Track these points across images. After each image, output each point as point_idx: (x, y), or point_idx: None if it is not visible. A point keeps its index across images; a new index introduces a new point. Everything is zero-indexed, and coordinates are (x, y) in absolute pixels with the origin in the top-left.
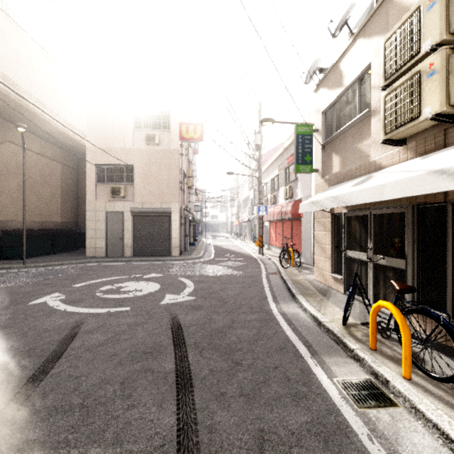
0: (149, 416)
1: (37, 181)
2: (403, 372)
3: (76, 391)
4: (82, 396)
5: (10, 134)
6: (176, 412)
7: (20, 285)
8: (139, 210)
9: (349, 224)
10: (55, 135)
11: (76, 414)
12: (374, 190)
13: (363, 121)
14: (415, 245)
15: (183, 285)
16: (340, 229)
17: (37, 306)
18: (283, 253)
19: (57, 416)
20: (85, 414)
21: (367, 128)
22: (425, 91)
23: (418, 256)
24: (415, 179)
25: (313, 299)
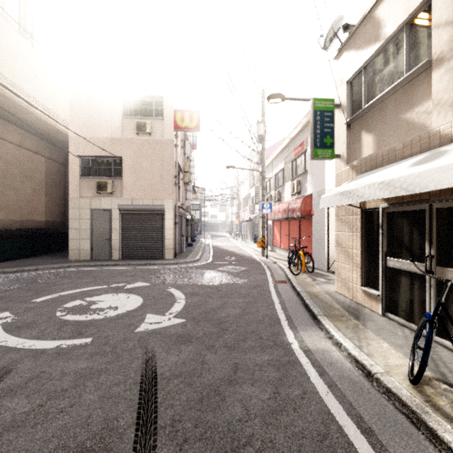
0: None
1: (17, 176)
2: None
3: None
4: None
5: None
6: None
7: None
8: (128, 207)
9: (390, 222)
10: (36, 124)
11: None
12: None
13: (415, 80)
14: None
15: (172, 299)
16: (374, 229)
17: None
18: (292, 257)
19: None
20: None
21: (422, 89)
22: None
23: None
24: None
25: (344, 325)
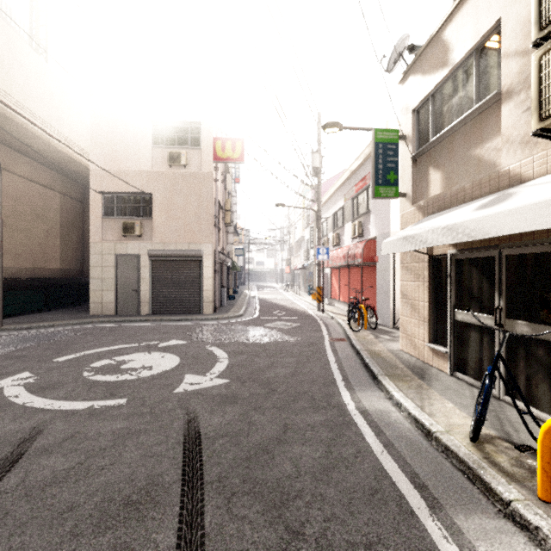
0: None
1: (27, 216)
2: None
3: None
4: None
5: None
6: None
7: None
8: (159, 253)
9: (459, 271)
10: (50, 154)
11: None
12: (536, 209)
13: (485, 113)
14: None
15: (213, 359)
16: (442, 278)
17: None
18: (352, 311)
19: None
20: None
21: (491, 123)
22: None
23: None
24: None
25: (406, 385)
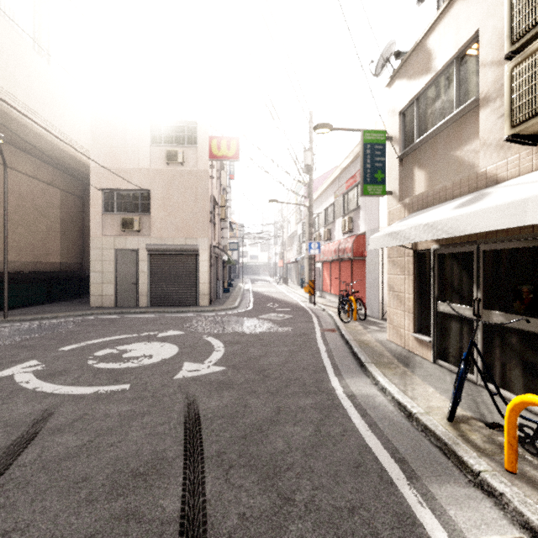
0: None
1: (30, 212)
2: None
3: None
4: None
5: None
6: None
7: None
8: (157, 247)
9: (441, 265)
10: (52, 152)
11: None
12: (505, 209)
13: (464, 117)
14: None
15: (209, 348)
16: (426, 272)
17: None
18: (342, 303)
19: None
20: None
21: (471, 127)
22: None
23: None
24: None
25: (391, 372)
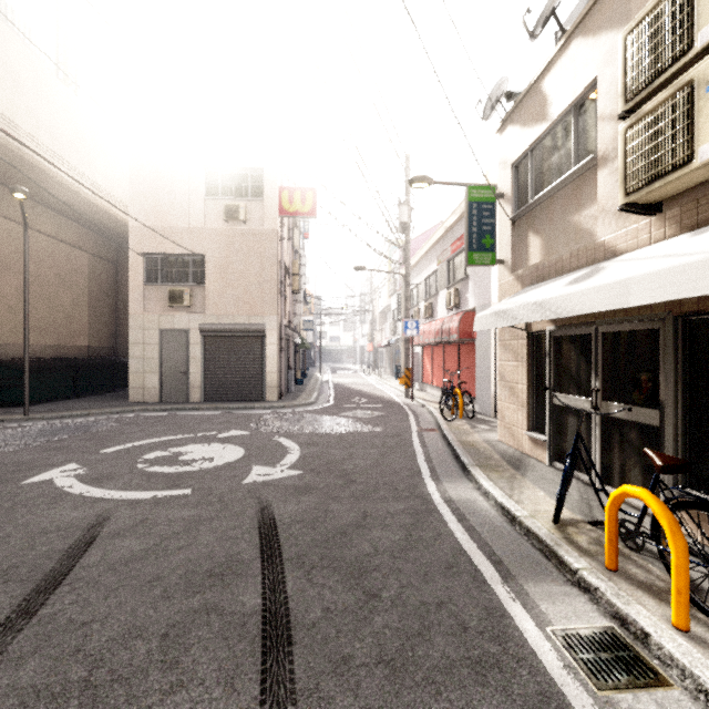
0: (208, 708)
1: (51, 282)
2: (674, 616)
3: (80, 654)
4: (89, 663)
5: (7, 205)
6: (259, 698)
7: (15, 450)
8: (213, 327)
9: (558, 349)
10: (79, 207)
11: (73, 703)
12: (610, 290)
13: (583, 177)
14: (678, 385)
15: (282, 450)
16: (541, 358)
17: (35, 487)
18: (445, 397)
19: (37, 706)
20: (89, 703)
21: (589, 188)
22: (702, 114)
23: (685, 404)
24: (692, 268)
25: (498, 475)
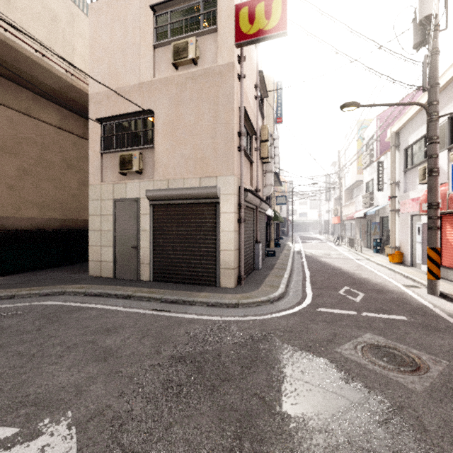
0: None
1: (57, 165)
2: None
3: None
4: None
5: (3, 93)
6: None
7: None
8: (160, 194)
9: None
10: (68, 93)
11: None
12: None
13: None
14: None
15: None
16: None
17: None
18: None
19: None
20: None
21: None
22: None
23: None
24: None
25: None
